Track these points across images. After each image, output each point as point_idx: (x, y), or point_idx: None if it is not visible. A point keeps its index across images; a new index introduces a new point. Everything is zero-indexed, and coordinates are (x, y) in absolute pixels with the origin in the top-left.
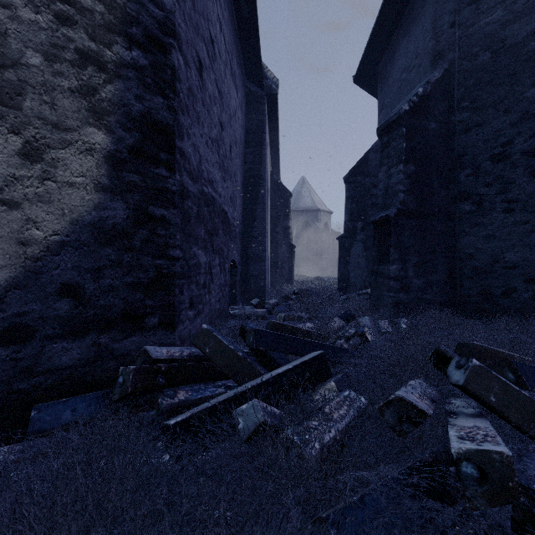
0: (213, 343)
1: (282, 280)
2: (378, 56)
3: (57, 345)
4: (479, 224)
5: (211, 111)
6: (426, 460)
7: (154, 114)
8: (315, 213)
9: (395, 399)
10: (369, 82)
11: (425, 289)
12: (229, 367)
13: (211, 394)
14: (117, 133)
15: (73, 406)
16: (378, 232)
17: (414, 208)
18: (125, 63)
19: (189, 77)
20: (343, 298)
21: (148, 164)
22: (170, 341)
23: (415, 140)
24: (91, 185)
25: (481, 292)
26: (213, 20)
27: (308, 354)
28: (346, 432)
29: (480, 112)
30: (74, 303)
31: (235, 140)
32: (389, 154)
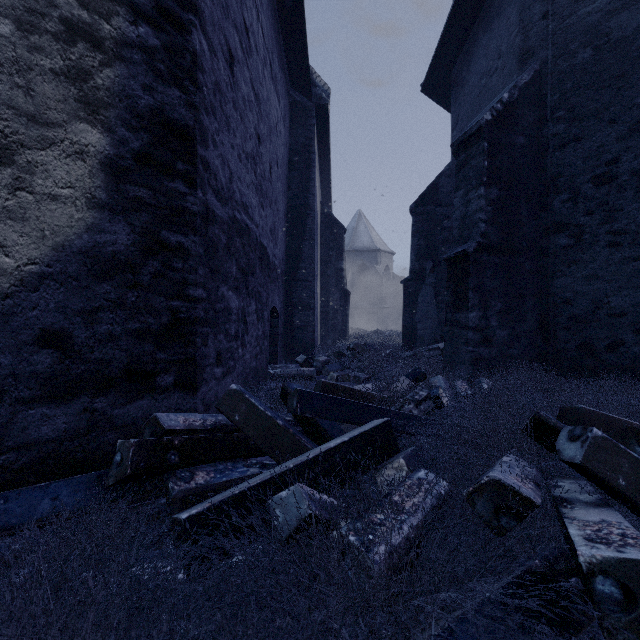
0: (245, 408)
1: (334, 333)
2: (451, 59)
3: (34, 411)
4: (578, 261)
5: (245, 118)
6: (537, 568)
7: (168, 111)
8: (374, 254)
9: (490, 483)
10: (440, 91)
11: (512, 342)
12: (265, 440)
13: (240, 477)
14: (118, 133)
15: (55, 493)
16: (453, 272)
17: (497, 242)
18: (129, 42)
19: (215, 68)
20: (410, 355)
21: (160, 175)
22: (190, 406)
23: (498, 157)
24: (82, 200)
25: (581, 345)
26: (248, 4)
27: (368, 422)
28: (423, 528)
29: (579, 123)
30: (59, 355)
31: (276, 159)
32: (466, 175)
